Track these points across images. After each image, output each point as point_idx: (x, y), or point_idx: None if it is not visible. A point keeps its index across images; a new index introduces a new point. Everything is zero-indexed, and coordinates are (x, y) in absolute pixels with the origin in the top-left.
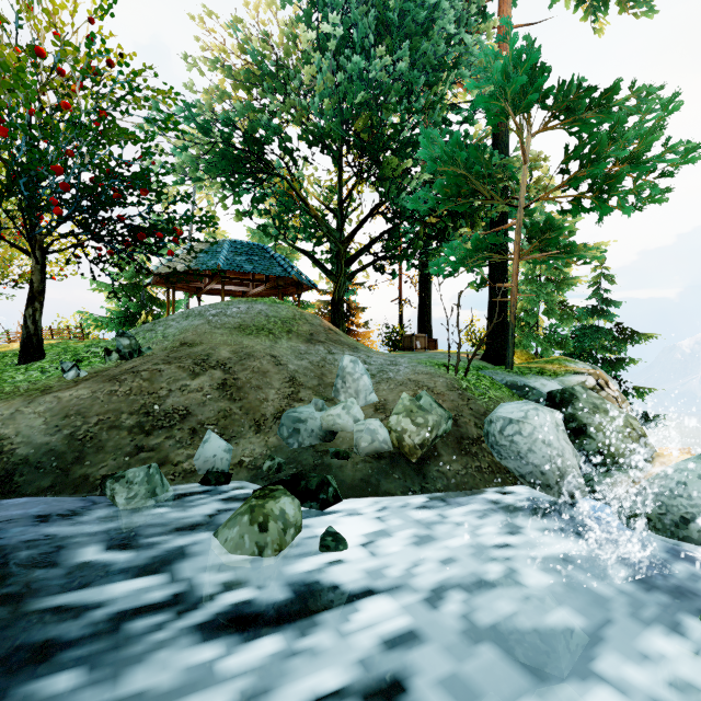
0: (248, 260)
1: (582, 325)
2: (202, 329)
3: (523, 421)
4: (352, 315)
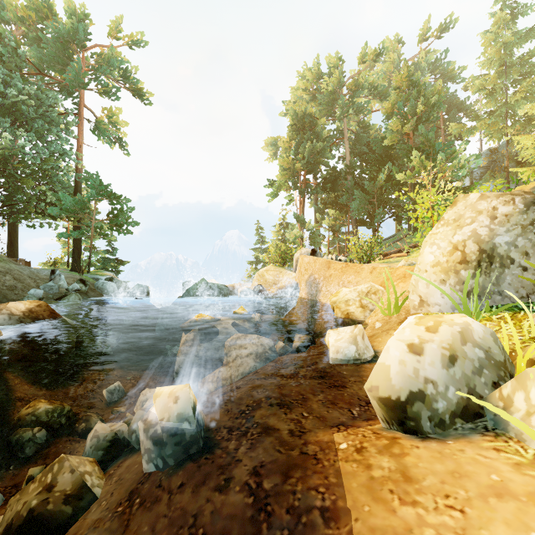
0: None
1: (103, 257)
2: None
3: (107, 282)
4: None
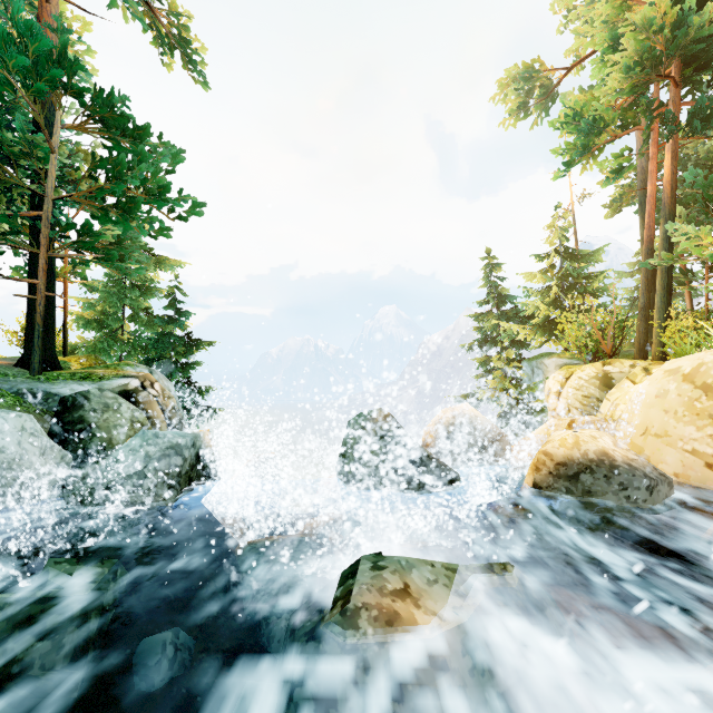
0: None
1: (161, 332)
2: None
3: None
4: None
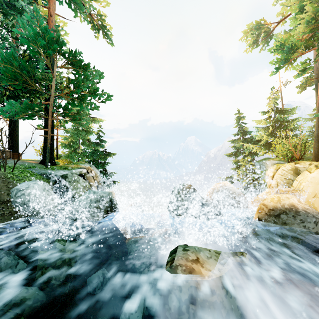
0: None
1: (94, 149)
2: None
3: (26, 189)
4: None
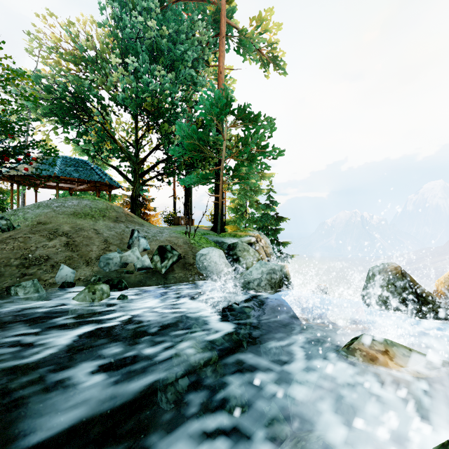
0: (75, 170)
1: (263, 213)
2: (50, 214)
3: (207, 254)
4: (145, 204)
